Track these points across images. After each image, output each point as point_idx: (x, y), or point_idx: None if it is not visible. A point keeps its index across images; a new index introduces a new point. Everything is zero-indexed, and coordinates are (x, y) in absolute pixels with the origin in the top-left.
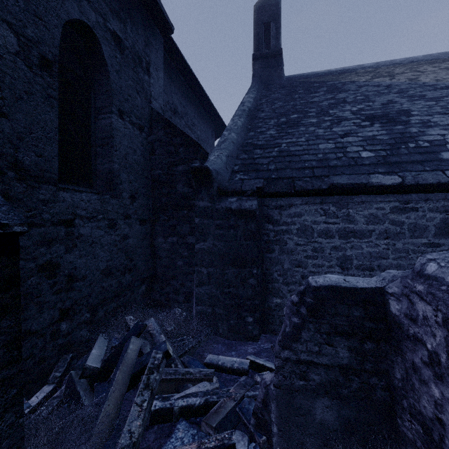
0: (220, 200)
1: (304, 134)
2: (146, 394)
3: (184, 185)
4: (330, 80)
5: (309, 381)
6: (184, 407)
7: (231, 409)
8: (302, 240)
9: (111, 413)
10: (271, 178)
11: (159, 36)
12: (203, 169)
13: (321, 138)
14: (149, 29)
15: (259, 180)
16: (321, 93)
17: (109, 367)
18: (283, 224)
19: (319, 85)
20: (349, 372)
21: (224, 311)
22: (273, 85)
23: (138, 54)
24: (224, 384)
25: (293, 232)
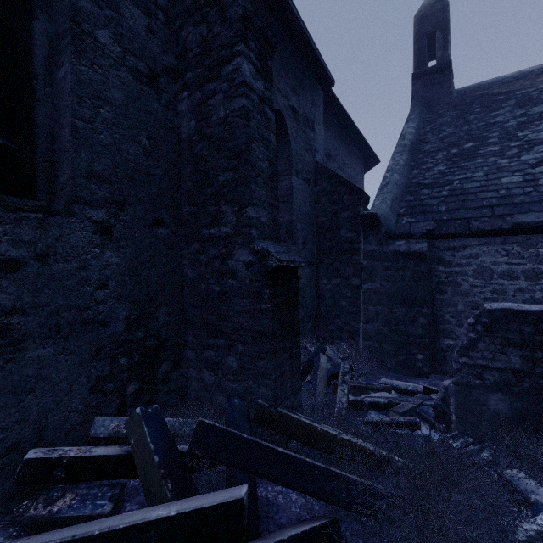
0: (388, 244)
1: (481, 167)
2: (345, 386)
3: (347, 230)
4: (522, 87)
5: (484, 380)
6: (371, 403)
7: (412, 408)
8: (479, 281)
9: (322, 394)
10: (443, 220)
11: (320, 91)
12: (371, 216)
13: (504, 170)
14: (313, 90)
15: (429, 223)
16: (507, 109)
17: (305, 374)
18: (456, 266)
19: (504, 98)
20: (520, 375)
21: (393, 347)
22: (439, 105)
23: (307, 117)
24: (402, 397)
25: (468, 273)
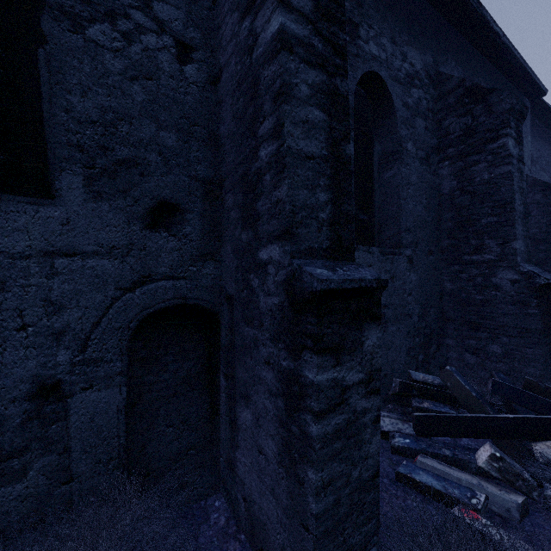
0: None
1: None
2: None
3: None
4: None
5: None
6: None
7: None
8: None
9: None
10: None
11: (527, 103)
12: None
13: None
14: None
15: None
16: None
17: None
18: None
19: None
20: None
21: None
22: None
23: None
24: None
25: None
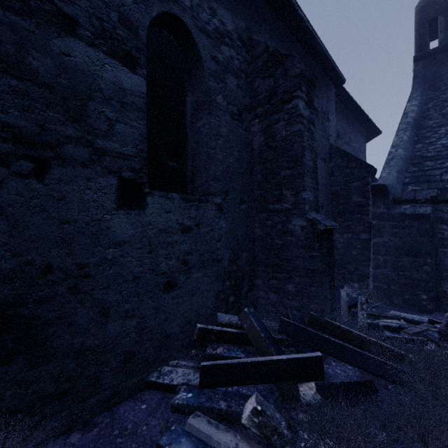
0: (395, 208)
1: None
2: (363, 312)
3: (358, 196)
4: None
5: None
6: (385, 326)
7: (420, 331)
8: None
9: (345, 316)
10: (445, 188)
11: (333, 88)
12: (380, 186)
13: None
14: (328, 89)
15: (433, 190)
16: None
17: None
18: None
19: None
20: None
21: (399, 288)
22: (441, 82)
23: (323, 111)
24: (410, 324)
25: None
